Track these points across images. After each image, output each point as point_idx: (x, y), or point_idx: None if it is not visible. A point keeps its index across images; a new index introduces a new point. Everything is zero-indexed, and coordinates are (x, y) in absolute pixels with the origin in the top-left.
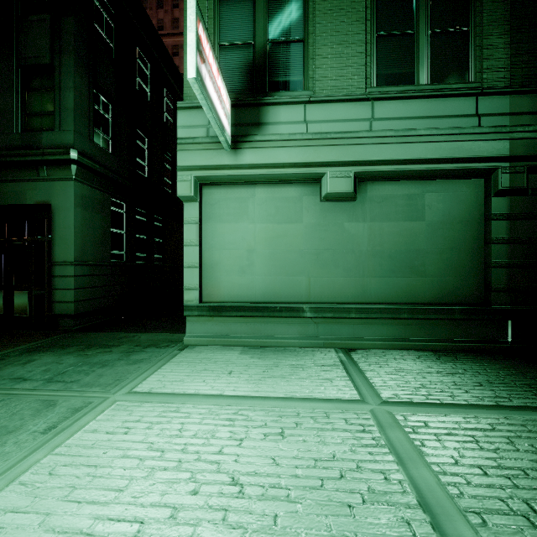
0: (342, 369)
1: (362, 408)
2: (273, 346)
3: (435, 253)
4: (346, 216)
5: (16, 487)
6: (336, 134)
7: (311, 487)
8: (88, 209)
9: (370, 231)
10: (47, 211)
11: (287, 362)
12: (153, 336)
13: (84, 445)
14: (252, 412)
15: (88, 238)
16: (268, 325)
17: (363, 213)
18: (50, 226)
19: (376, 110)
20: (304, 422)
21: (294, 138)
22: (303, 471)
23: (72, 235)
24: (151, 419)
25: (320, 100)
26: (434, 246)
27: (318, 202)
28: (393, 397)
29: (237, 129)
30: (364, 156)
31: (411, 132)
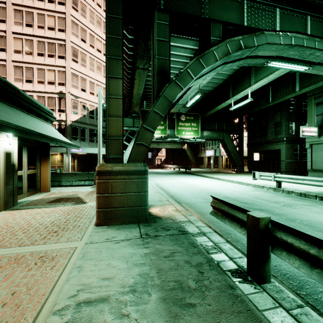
0: None
1: None
2: None
3: None
4: None
5: None
6: None
7: None
8: (288, 149)
9: None
10: (279, 150)
11: None
12: None
13: None
14: None
15: (288, 155)
16: None
17: None
18: (279, 153)
19: None
20: None
21: None
22: None
23: (284, 155)
24: None
25: None
26: None
27: None
28: None
29: (319, 133)
30: None
31: None
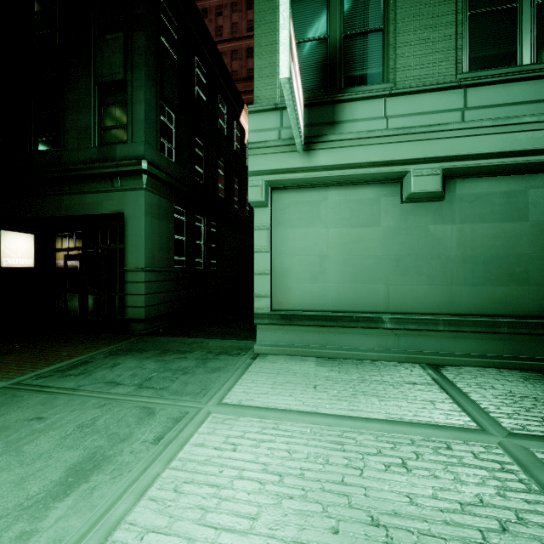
0: (440, 389)
1: (487, 439)
2: (348, 359)
3: (542, 258)
4: (431, 218)
5: (148, 503)
6: (422, 128)
7: (471, 539)
8: (156, 217)
9: (460, 234)
10: (118, 219)
11: (371, 377)
12: (220, 343)
13: (197, 460)
14: (358, 435)
15: (156, 245)
16: (343, 336)
17: (451, 214)
18: (121, 234)
19: (469, 98)
20: (424, 452)
21: (372, 135)
22: (452, 517)
23: (143, 242)
24: (253, 436)
25: (403, 92)
26: (540, 250)
27: (398, 203)
28: (520, 428)
29: (310, 130)
30: (455, 150)
31: (513, 120)
